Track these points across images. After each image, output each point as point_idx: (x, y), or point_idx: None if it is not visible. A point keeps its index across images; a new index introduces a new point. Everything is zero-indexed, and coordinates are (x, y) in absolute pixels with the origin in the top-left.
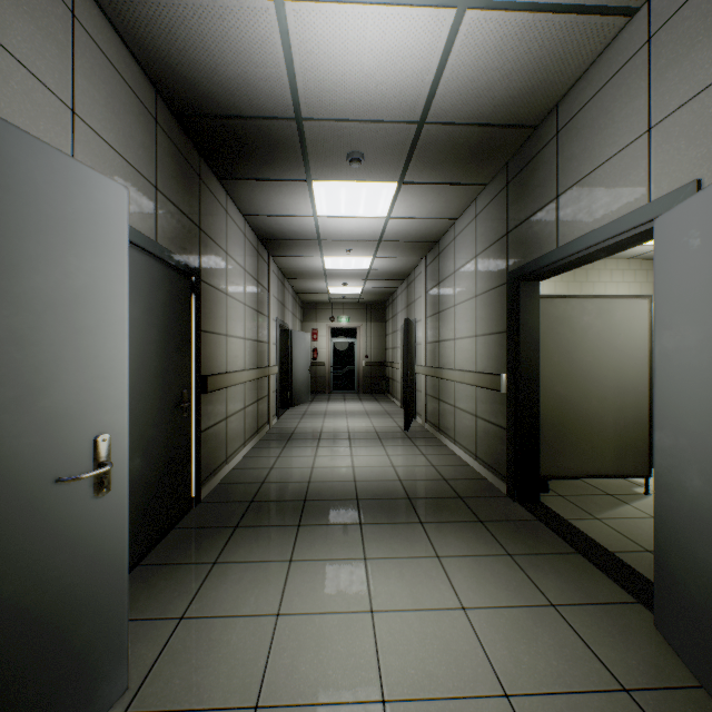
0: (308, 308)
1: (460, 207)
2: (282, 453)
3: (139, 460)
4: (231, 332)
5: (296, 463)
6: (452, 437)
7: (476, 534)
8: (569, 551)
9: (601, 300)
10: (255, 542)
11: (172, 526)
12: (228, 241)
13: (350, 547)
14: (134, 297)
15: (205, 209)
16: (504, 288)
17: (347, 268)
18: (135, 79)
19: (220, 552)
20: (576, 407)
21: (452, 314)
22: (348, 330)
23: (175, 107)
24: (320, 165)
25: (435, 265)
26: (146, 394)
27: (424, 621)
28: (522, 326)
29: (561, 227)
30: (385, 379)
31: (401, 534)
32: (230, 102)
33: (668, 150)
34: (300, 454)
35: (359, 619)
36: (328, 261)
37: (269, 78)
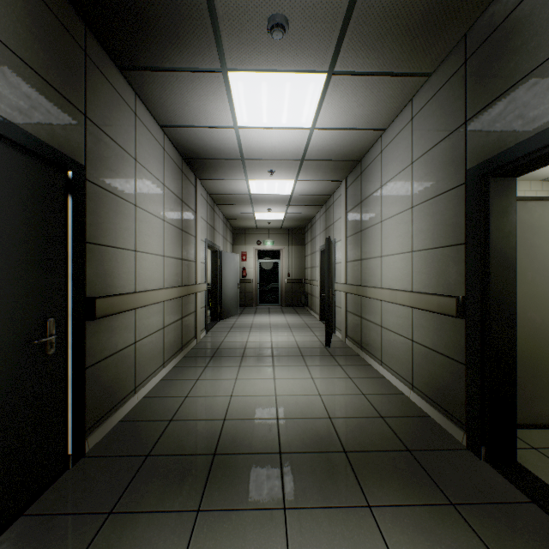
0: (238, 233)
1: (391, 112)
2: (202, 374)
3: None
4: (143, 247)
5: (214, 389)
6: (378, 358)
7: (457, 539)
8: None
9: None
10: None
11: (21, 512)
12: (138, 148)
13: None
14: None
15: (96, 96)
16: (460, 191)
17: (271, 193)
18: None
19: None
20: None
21: (378, 230)
22: (273, 252)
23: None
24: (235, 42)
25: (357, 184)
26: None
27: None
28: (493, 235)
29: None
30: (304, 295)
31: (344, 537)
32: None
33: None
34: (221, 376)
35: None
36: (253, 185)
37: None
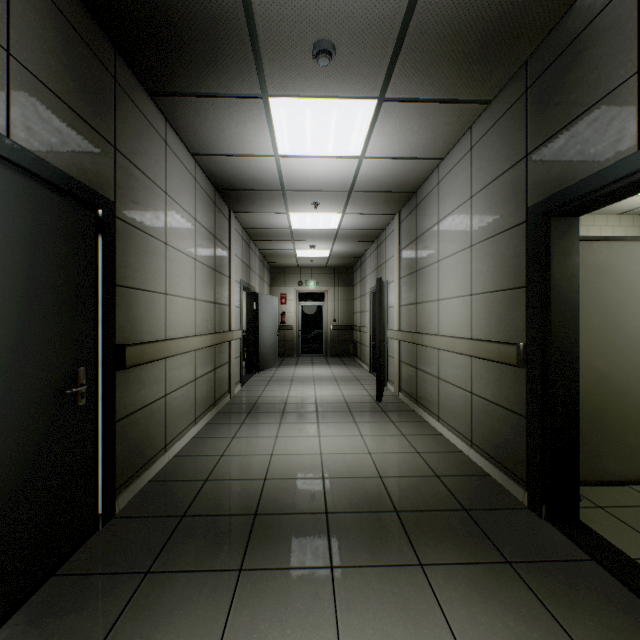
0: (277, 273)
1: (449, 140)
2: (238, 432)
3: None
4: (174, 290)
5: (252, 447)
6: (434, 413)
7: (511, 595)
8: None
9: None
10: (165, 612)
11: (52, 572)
12: (168, 180)
13: (316, 630)
14: None
15: (125, 126)
16: (521, 229)
17: (315, 227)
18: None
19: None
20: (622, 388)
21: (434, 271)
22: (316, 295)
23: None
24: (278, 67)
25: (411, 219)
26: None
27: None
28: (554, 278)
29: None
30: (353, 343)
31: (394, 594)
32: None
33: None
34: (259, 434)
35: None
36: (294, 219)
37: None
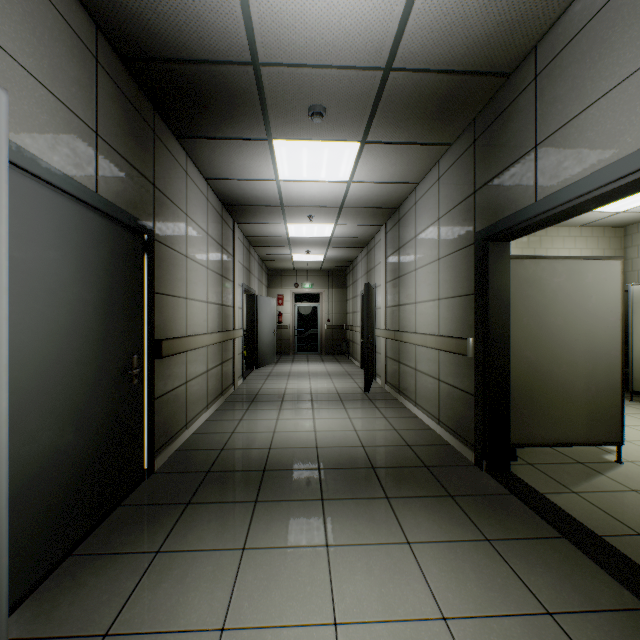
0: (274, 275)
1: (422, 170)
2: (244, 416)
3: (72, 436)
4: (192, 295)
5: (258, 427)
6: (413, 400)
7: (448, 512)
8: (552, 534)
9: (572, 262)
10: (206, 523)
11: (119, 503)
12: (188, 203)
13: (311, 530)
14: (64, 252)
15: (160, 167)
16: (471, 249)
17: (310, 236)
18: (66, 5)
19: (166, 537)
20: (546, 372)
21: (413, 278)
22: (311, 296)
23: (120, 47)
24: (281, 121)
25: (395, 231)
26: (82, 361)
27: (398, 639)
28: (491, 288)
29: (540, 178)
30: (346, 342)
31: (366, 513)
32: (180, 42)
33: None
34: (263, 417)
35: (320, 636)
36: (292, 229)
37: (220, 8)
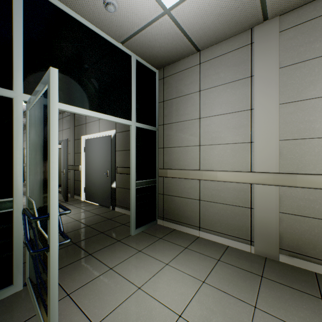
0: None
1: None
2: None
3: None
4: None
5: None
6: None
7: None
8: None
9: None
10: None
11: None
12: None
13: None
14: None
15: None
16: None
17: None
18: None
19: None
20: None
21: None
22: None
23: None
24: None
25: None
26: None
27: (24, 200)
28: None
29: None
30: None
31: None
32: None
33: (64, 134)
34: None
35: None
36: None
37: None
